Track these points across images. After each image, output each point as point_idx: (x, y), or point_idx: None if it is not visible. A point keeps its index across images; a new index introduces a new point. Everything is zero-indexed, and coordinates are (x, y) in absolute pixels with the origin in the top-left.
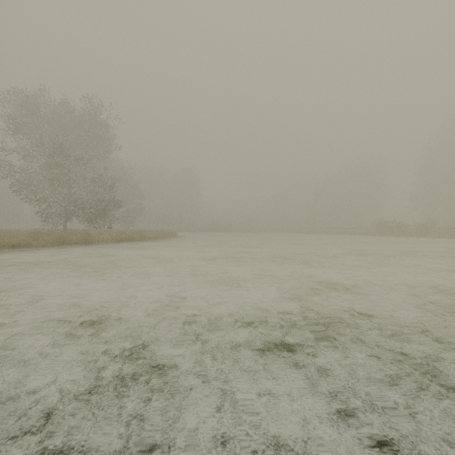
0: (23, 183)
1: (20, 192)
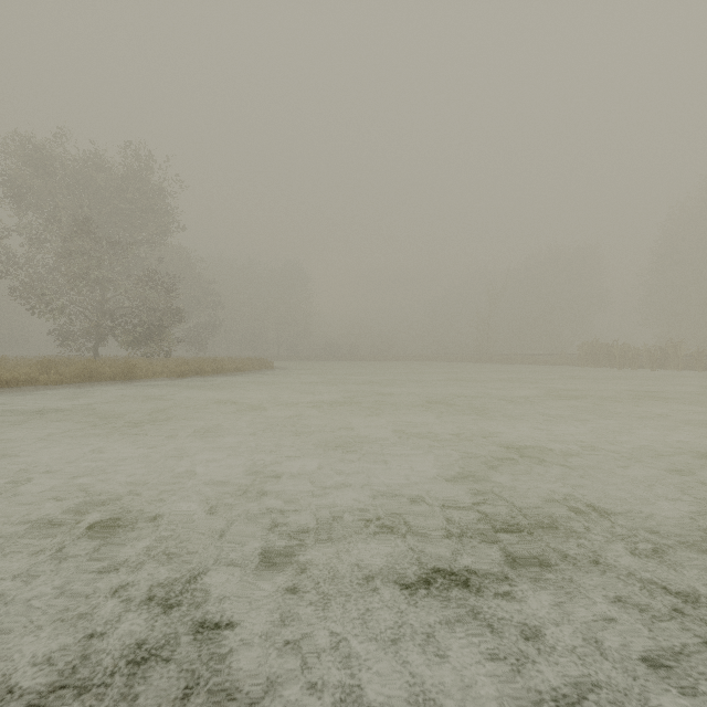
0: (28, 284)
1: (25, 297)
